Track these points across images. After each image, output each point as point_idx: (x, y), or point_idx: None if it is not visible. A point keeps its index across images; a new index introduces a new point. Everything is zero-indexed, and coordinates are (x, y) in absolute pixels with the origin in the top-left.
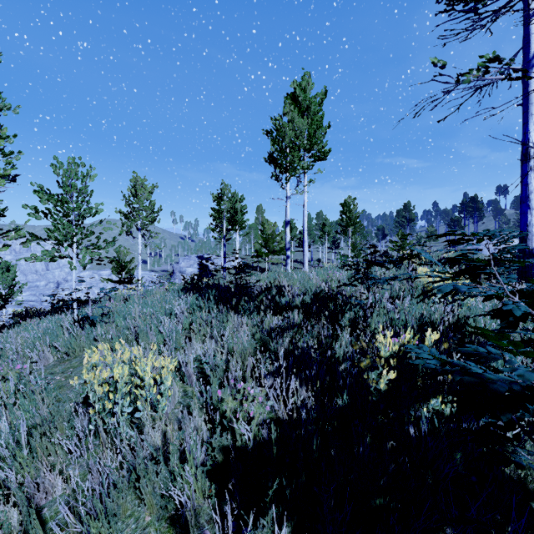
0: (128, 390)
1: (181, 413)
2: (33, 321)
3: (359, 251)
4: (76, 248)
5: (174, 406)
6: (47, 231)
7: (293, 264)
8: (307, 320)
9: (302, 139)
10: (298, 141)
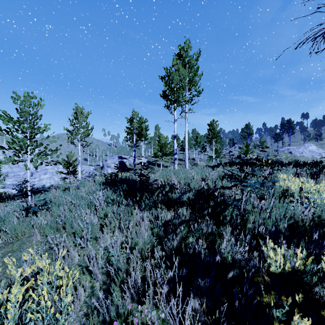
0: (29, 306)
1: (84, 317)
2: (2, 205)
3: (219, 154)
4: (29, 155)
5: (80, 307)
6: (7, 143)
7: (177, 161)
8: (193, 214)
9: (184, 82)
10: (182, 83)
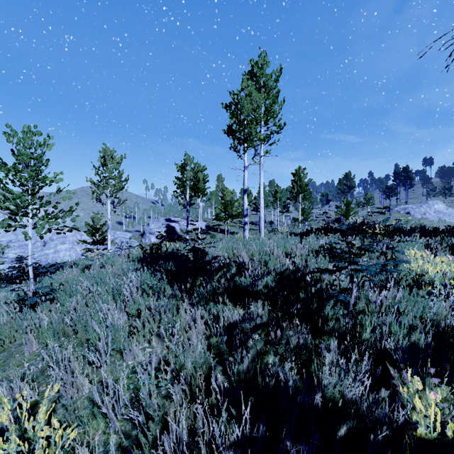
0: None
1: None
2: None
3: (307, 215)
4: (31, 218)
5: None
6: None
7: (249, 225)
8: (273, 311)
9: (259, 112)
10: (255, 114)
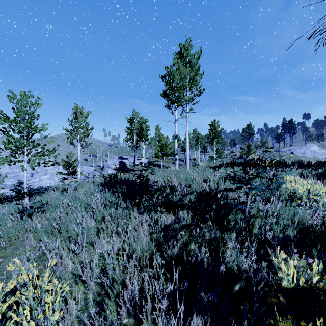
0: (11, 324)
1: None
2: None
3: (220, 154)
4: (26, 155)
5: (71, 322)
6: (3, 144)
7: (178, 161)
8: (194, 217)
9: (185, 81)
10: (183, 82)
